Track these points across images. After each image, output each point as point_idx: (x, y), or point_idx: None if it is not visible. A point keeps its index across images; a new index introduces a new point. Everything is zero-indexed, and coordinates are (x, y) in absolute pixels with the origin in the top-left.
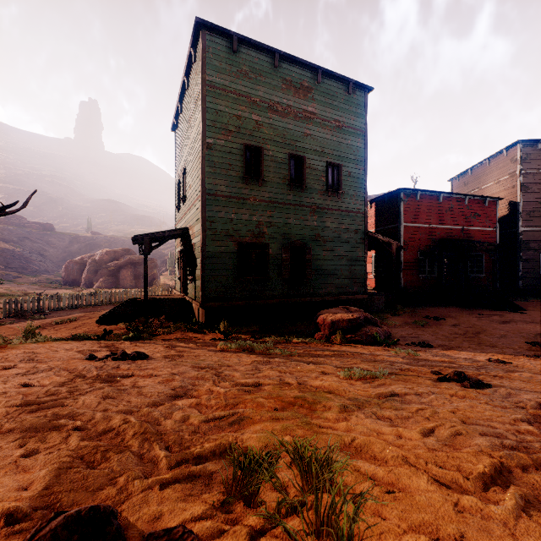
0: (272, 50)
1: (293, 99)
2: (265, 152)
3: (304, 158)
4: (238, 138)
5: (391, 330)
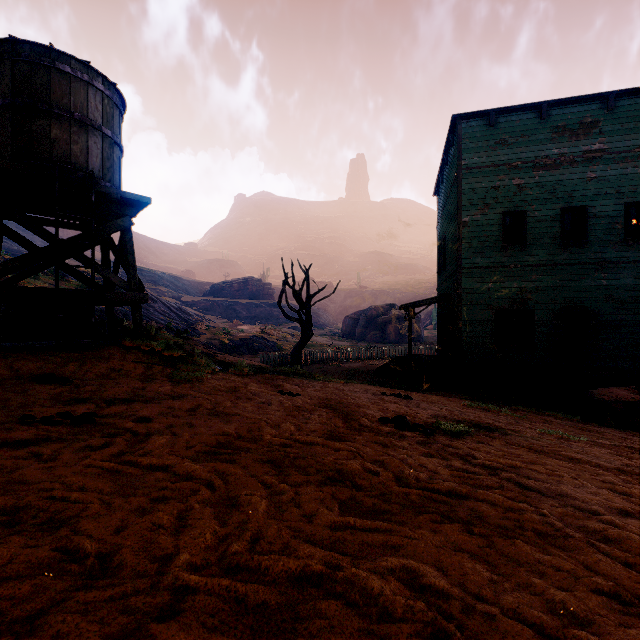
0: (537, 105)
1: (568, 144)
2: (528, 214)
3: (585, 208)
4: (496, 208)
5: None
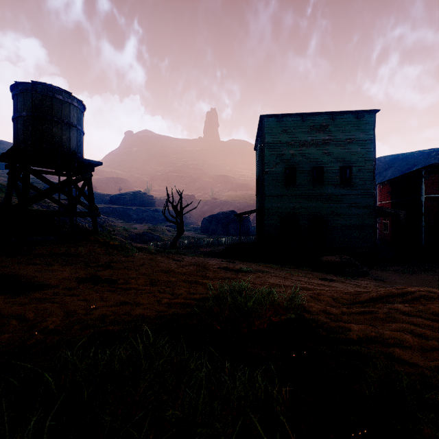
0: (301, 114)
1: (315, 135)
2: (297, 169)
3: (323, 167)
4: (282, 165)
5: (376, 272)
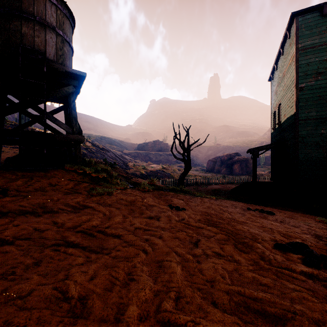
0: None
1: None
2: None
3: None
4: None
5: None
